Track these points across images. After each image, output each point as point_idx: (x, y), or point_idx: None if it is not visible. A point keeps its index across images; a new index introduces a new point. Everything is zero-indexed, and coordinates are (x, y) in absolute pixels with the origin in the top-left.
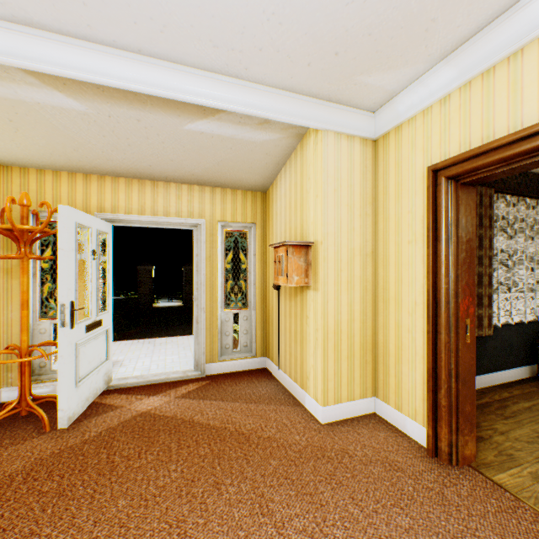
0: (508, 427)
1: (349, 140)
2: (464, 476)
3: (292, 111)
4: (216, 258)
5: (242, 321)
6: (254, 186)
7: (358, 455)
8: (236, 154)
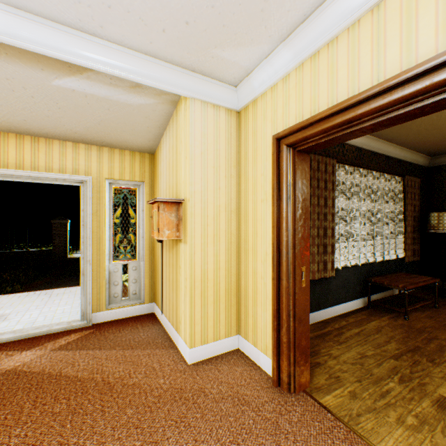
0: (340, 351)
1: (216, 109)
2: (298, 402)
3: (158, 77)
4: (103, 213)
5: (132, 271)
6: (142, 148)
7: (213, 393)
8: (115, 115)
